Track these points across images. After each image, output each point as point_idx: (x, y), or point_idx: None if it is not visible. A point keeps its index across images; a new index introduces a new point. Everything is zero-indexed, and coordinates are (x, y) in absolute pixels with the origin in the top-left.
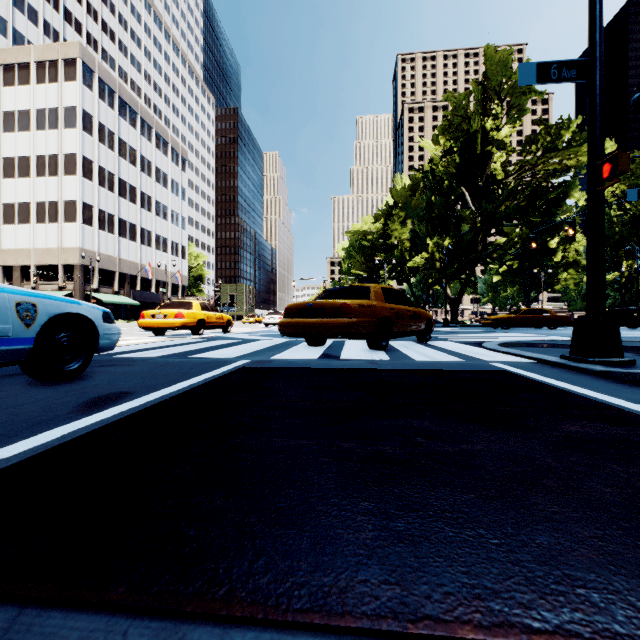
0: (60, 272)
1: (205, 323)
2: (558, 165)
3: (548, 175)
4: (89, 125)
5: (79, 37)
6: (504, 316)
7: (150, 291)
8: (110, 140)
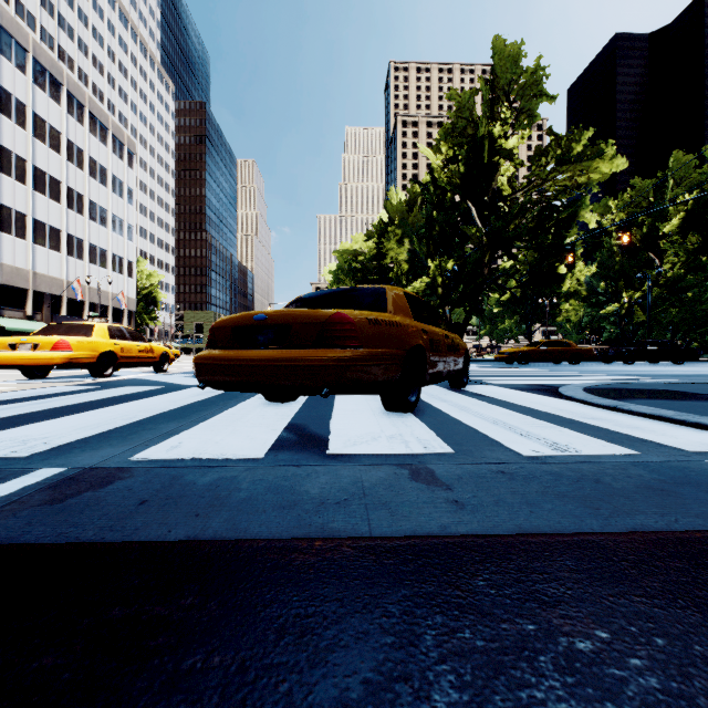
0: None
1: (117, 358)
2: (569, 182)
3: (558, 193)
4: None
5: None
6: (522, 349)
7: (82, 317)
8: (19, 114)
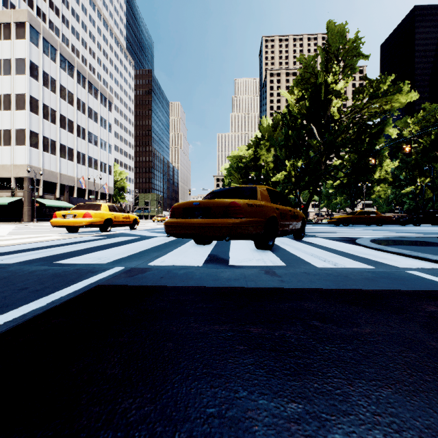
0: (12, 183)
1: (112, 222)
2: (378, 109)
3: (371, 116)
4: (35, 73)
5: (31, 10)
6: (345, 216)
7: (84, 198)
8: (52, 85)
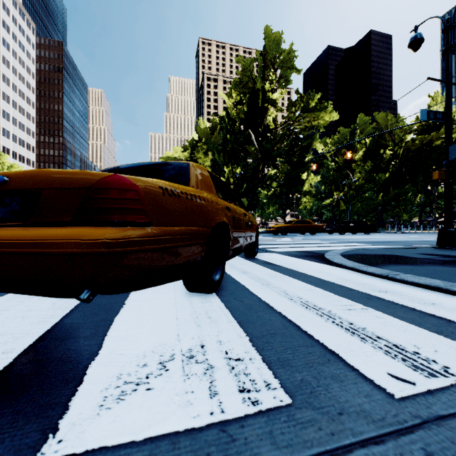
0: None
1: None
2: (307, 124)
3: (302, 130)
4: None
5: None
6: (283, 225)
7: None
8: None
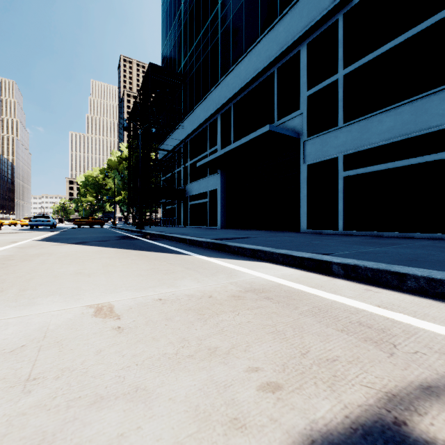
0: None
1: None
2: None
3: None
4: None
5: None
6: None
7: None
8: None
